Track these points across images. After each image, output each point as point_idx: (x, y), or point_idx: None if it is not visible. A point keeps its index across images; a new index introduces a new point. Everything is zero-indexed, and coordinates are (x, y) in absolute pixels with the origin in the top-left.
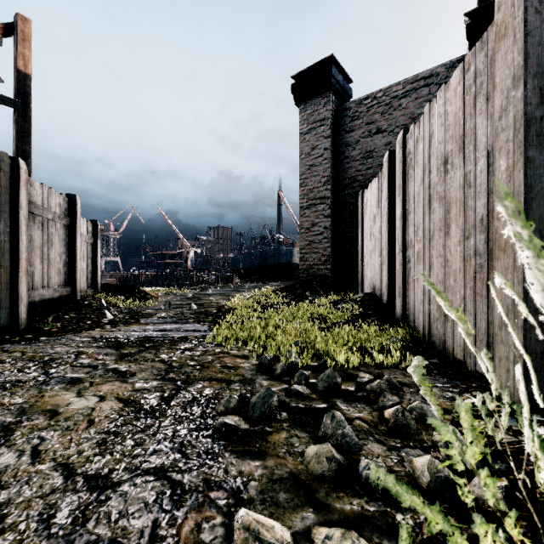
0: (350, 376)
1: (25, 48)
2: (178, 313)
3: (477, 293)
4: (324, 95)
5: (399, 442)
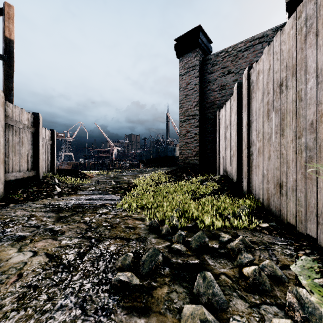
0: (214, 235)
1: (9, 23)
2: (103, 187)
3: (307, 177)
4: (194, 51)
5: (258, 298)
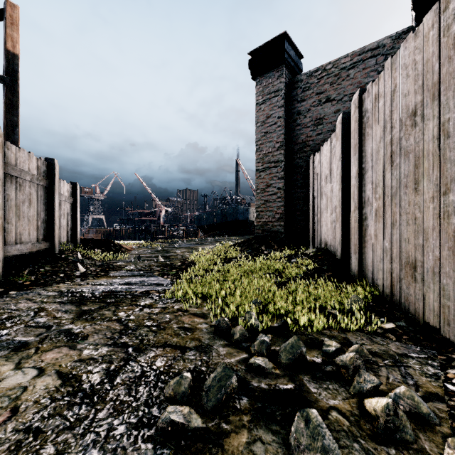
0: (314, 341)
1: (13, 31)
2: (146, 265)
3: None
4: (278, 69)
5: (395, 454)
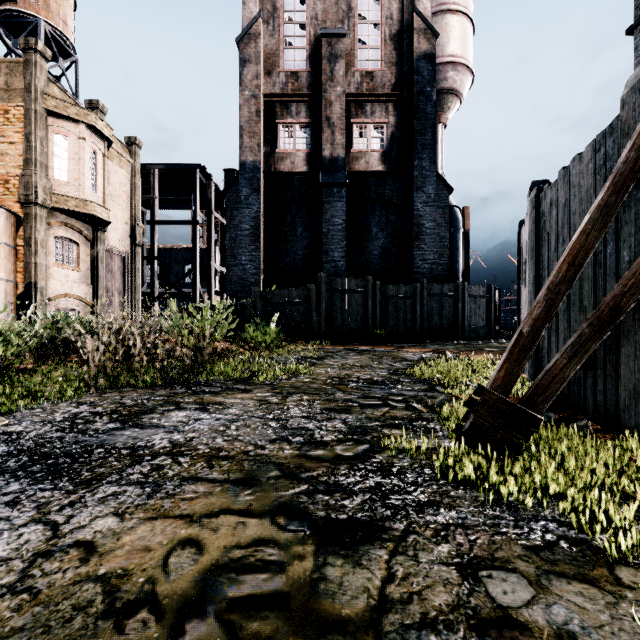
0: None
1: (467, 221)
2: None
3: None
4: None
5: None
